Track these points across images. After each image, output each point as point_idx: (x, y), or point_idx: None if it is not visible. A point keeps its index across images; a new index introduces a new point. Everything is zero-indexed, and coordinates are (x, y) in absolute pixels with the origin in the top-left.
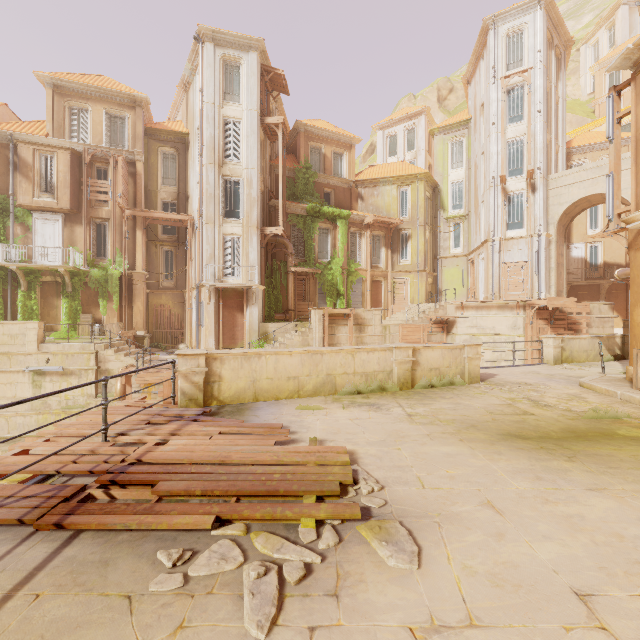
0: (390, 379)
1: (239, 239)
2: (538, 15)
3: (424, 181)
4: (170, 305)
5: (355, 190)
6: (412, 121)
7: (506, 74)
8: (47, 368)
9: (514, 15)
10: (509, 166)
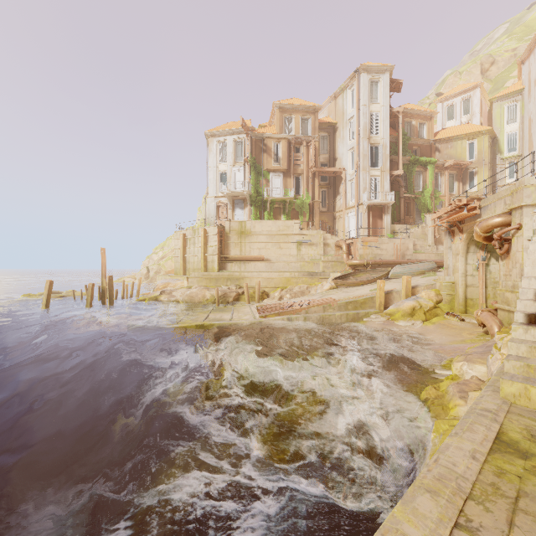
0: None
1: (378, 178)
2: None
3: (488, 135)
4: (326, 221)
5: (433, 146)
6: (467, 94)
7: None
8: (305, 241)
9: None
10: None
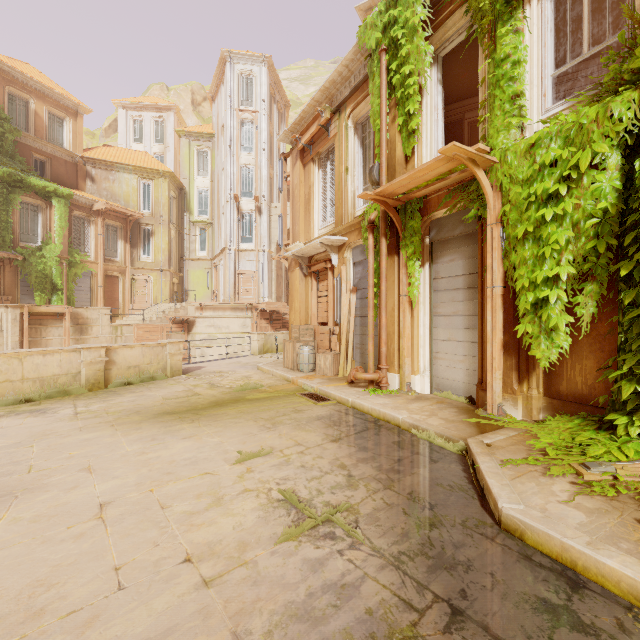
0: (77, 381)
1: None
2: (263, 71)
3: (168, 180)
4: None
5: (83, 167)
6: (161, 113)
7: (240, 108)
8: None
9: (246, 60)
10: (243, 188)
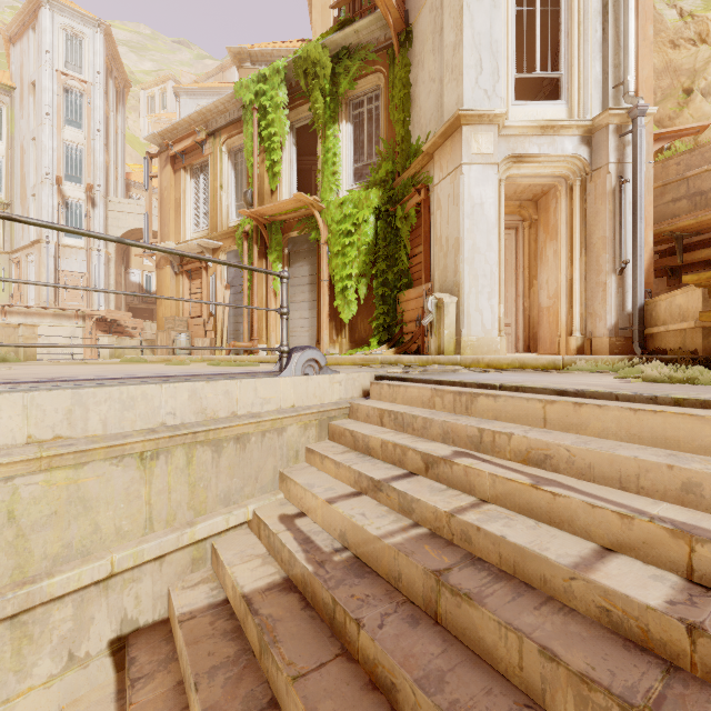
0: None
1: None
2: (98, 37)
3: None
4: None
5: None
6: None
7: (64, 70)
8: None
9: (73, 16)
10: (67, 169)
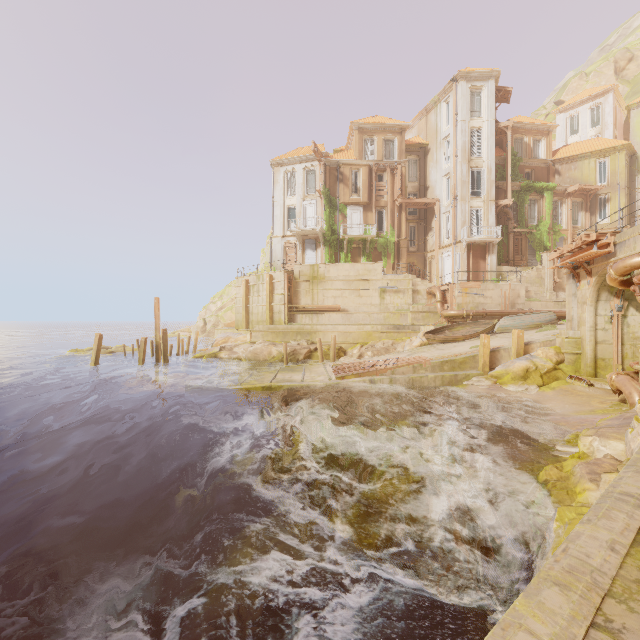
0: None
1: (480, 210)
2: None
3: (624, 151)
4: (415, 263)
5: (552, 168)
6: (597, 100)
7: None
8: (390, 287)
9: None
10: None
